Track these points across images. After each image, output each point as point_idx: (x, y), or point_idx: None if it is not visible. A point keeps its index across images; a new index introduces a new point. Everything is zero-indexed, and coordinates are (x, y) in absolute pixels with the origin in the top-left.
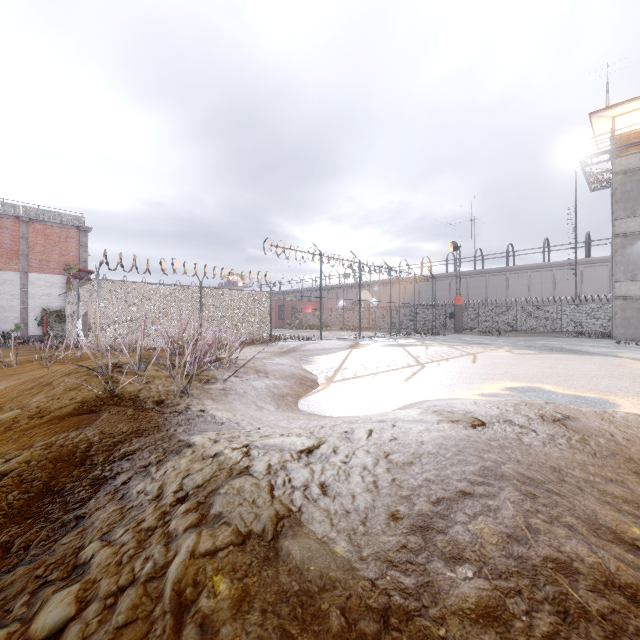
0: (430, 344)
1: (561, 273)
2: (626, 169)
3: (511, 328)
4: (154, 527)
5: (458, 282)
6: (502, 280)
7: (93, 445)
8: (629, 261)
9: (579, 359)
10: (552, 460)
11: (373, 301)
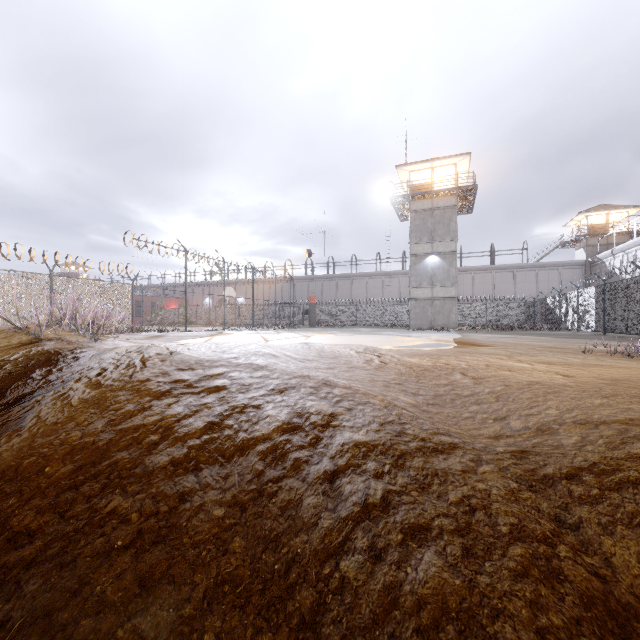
0: (283, 332)
1: (388, 280)
2: (417, 209)
3: (353, 323)
4: (122, 356)
5: (315, 284)
6: (348, 284)
7: (59, 350)
8: (418, 274)
9: (372, 336)
10: (288, 348)
11: (237, 297)
